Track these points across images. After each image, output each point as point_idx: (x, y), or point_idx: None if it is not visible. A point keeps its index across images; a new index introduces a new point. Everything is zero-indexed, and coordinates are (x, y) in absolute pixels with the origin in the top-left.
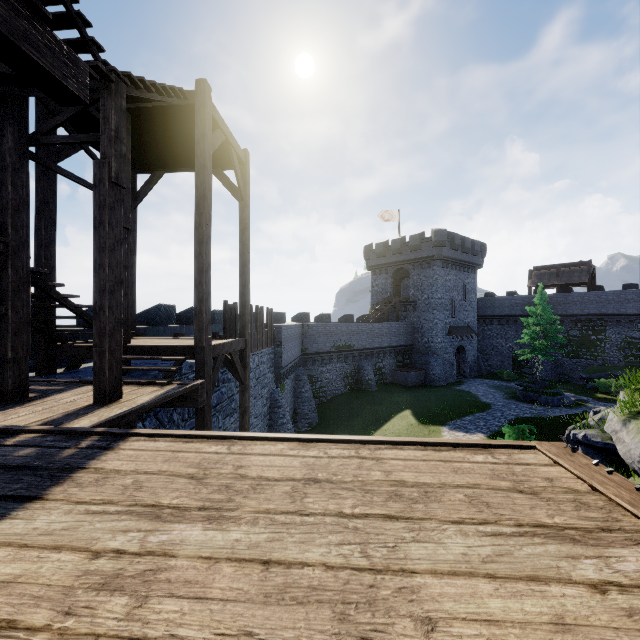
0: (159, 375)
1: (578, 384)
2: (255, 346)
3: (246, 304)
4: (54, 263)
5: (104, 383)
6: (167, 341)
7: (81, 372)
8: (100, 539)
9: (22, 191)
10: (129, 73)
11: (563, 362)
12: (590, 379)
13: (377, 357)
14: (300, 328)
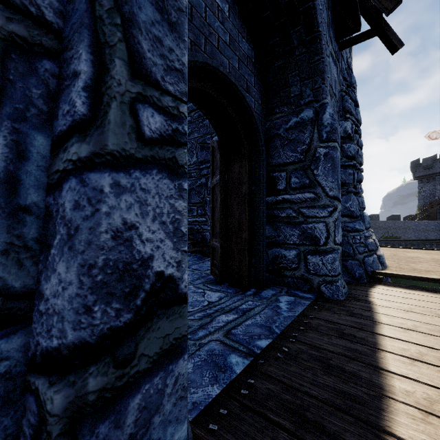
0: None
1: None
2: None
3: None
4: None
5: None
6: None
7: None
8: None
9: None
10: None
11: None
12: None
13: (423, 247)
14: None
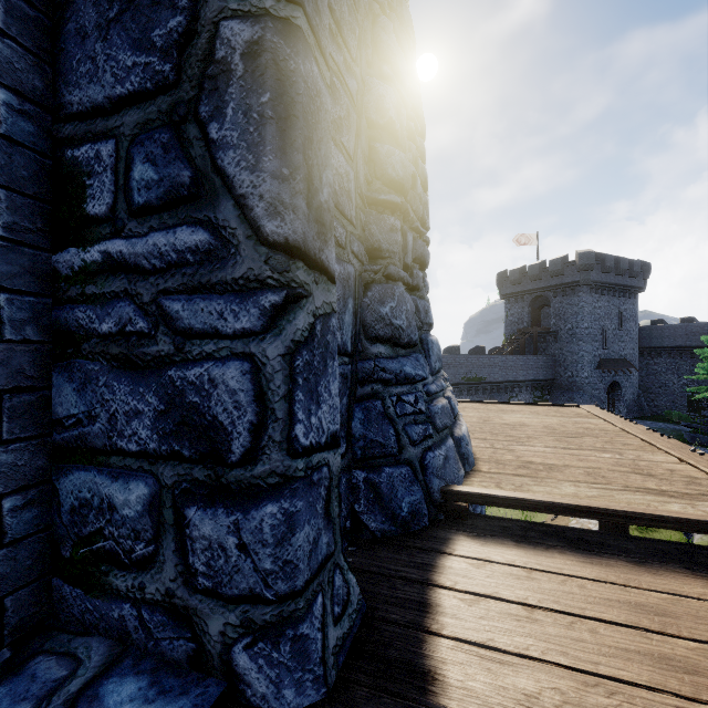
0: None
1: None
2: None
3: None
4: None
5: None
6: None
7: None
8: None
9: None
10: None
11: None
12: None
13: (511, 391)
14: None
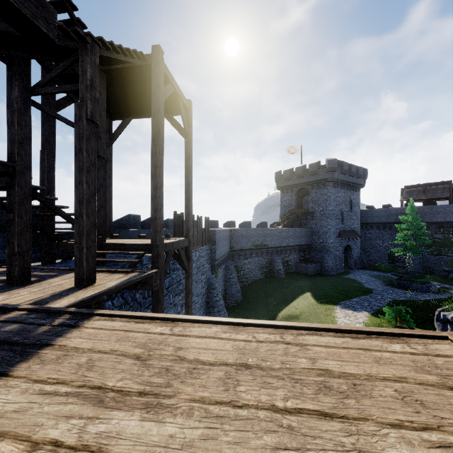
0: (126, 265)
1: (441, 275)
2: (196, 244)
3: (189, 213)
4: (53, 184)
5: (82, 271)
6: (133, 240)
7: (72, 262)
8: (43, 426)
9: (26, 129)
10: (101, 37)
11: (429, 258)
12: (451, 271)
13: (285, 253)
14: (229, 232)
